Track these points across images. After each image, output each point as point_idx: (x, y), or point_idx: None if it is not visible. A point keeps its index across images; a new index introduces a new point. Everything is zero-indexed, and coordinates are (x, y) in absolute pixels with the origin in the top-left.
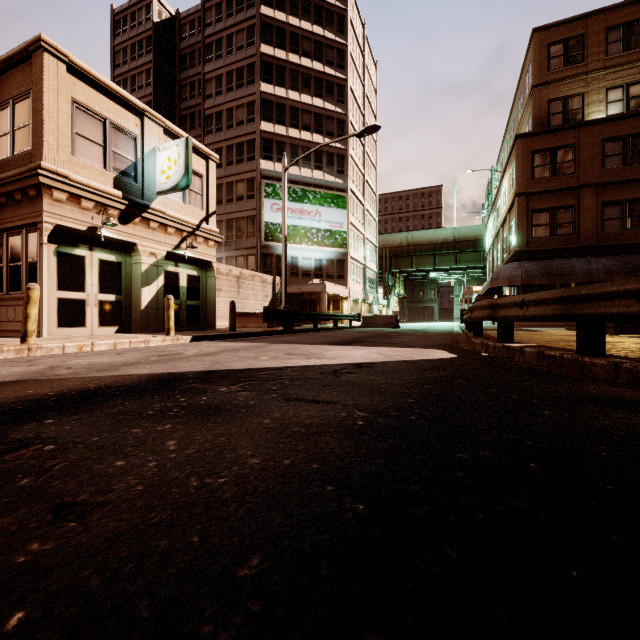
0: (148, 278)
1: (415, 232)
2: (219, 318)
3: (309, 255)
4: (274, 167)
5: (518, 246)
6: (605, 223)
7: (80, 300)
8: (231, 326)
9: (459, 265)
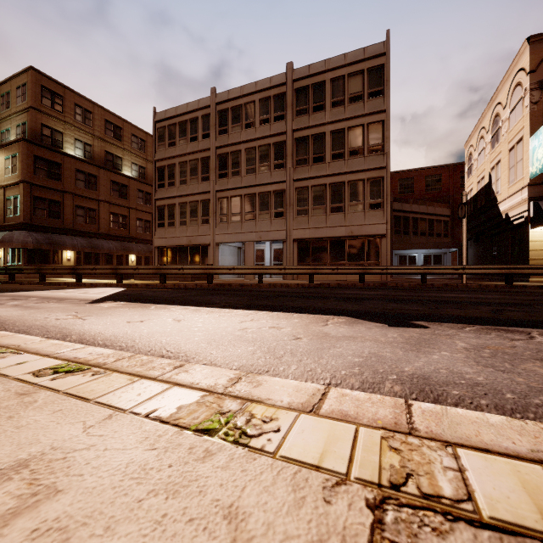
0: None
1: None
2: None
3: None
4: None
5: (24, 219)
6: (77, 217)
7: None
8: None
9: None
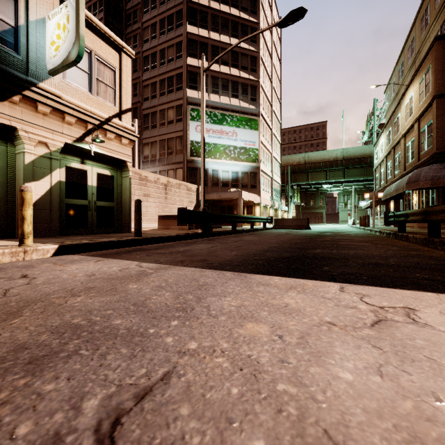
0: (35, 172)
1: (311, 153)
2: (147, 220)
3: (227, 168)
4: (198, 95)
5: (437, 148)
6: None
7: None
8: (136, 229)
9: (346, 178)
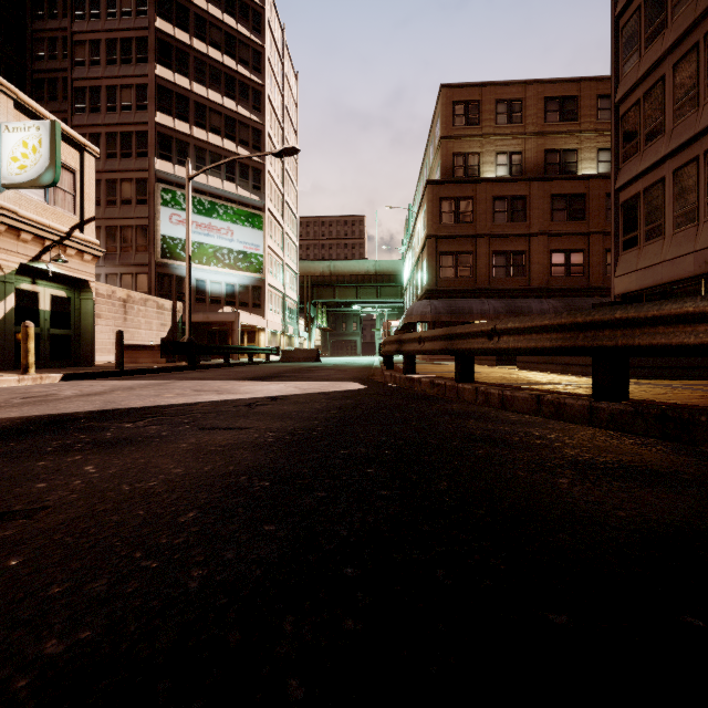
0: None
1: (338, 262)
2: (97, 351)
3: (219, 279)
4: (174, 170)
5: (429, 285)
6: (495, 270)
7: None
8: (118, 361)
9: (380, 299)
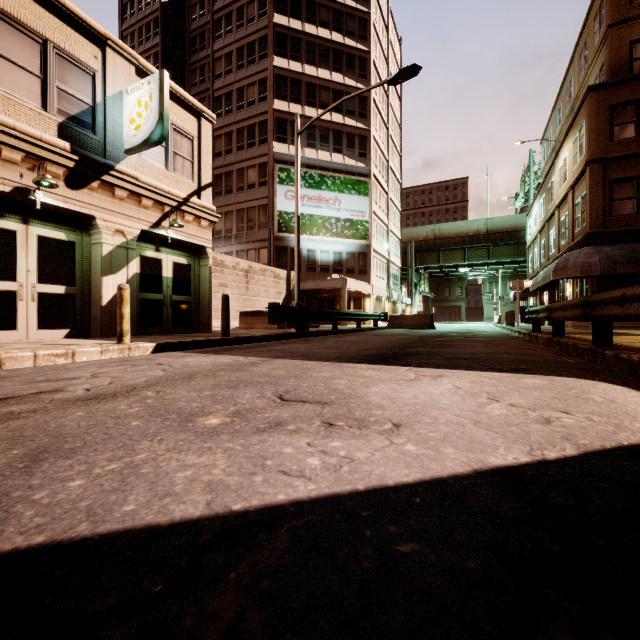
0: (113, 264)
1: (443, 224)
2: None
3: (327, 248)
4: (288, 150)
5: (591, 227)
6: None
7: (7, 292)
8: (223, 328)
9: (492, 260)
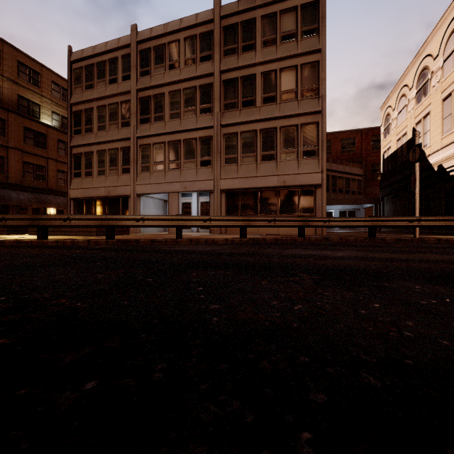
0: None
1: None
2: None
3: None
4: None
5: None
6: None
7: None
8: None
9: None
